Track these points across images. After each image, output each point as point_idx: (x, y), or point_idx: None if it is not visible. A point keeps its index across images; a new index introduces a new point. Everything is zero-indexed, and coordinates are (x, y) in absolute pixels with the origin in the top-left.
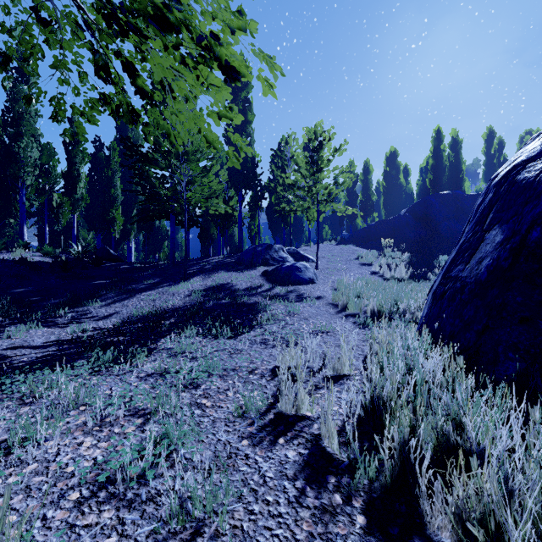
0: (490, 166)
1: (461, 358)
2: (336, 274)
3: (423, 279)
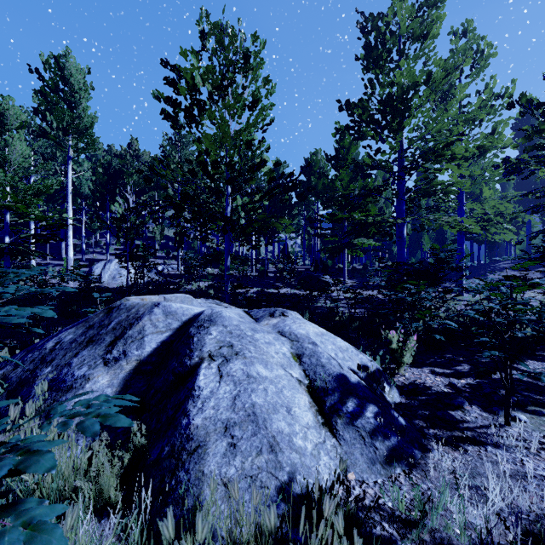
0: None
1: None
2: None
3: None
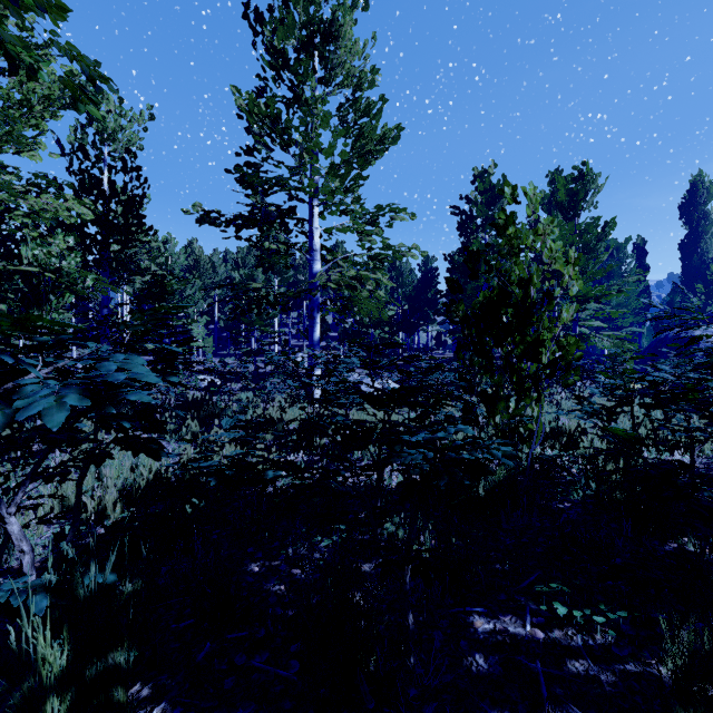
0: None
1: None
2: None
3: None
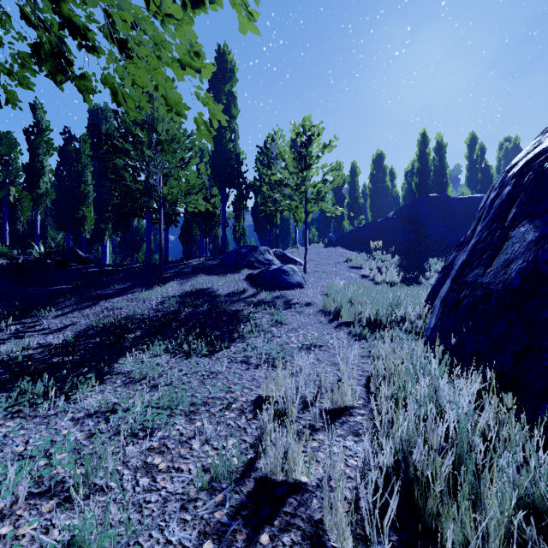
0: (473, 171)
1: (510, 395)
2: (325, 278)
3: (414, 282)
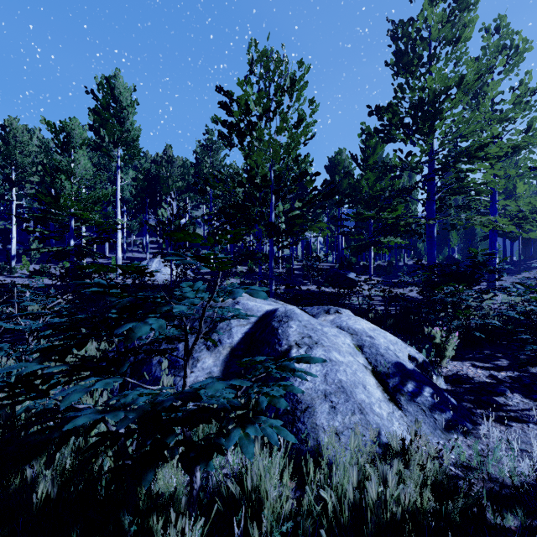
0: None
1: None
2: None
3: None
